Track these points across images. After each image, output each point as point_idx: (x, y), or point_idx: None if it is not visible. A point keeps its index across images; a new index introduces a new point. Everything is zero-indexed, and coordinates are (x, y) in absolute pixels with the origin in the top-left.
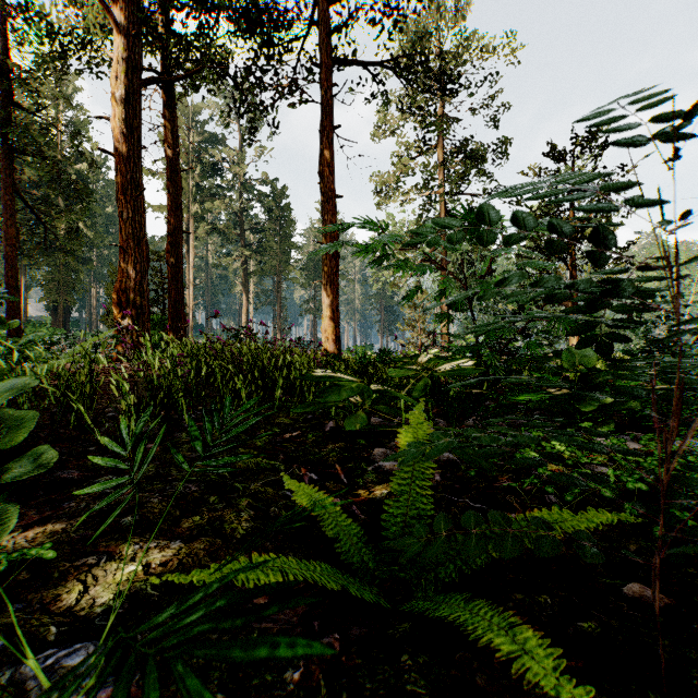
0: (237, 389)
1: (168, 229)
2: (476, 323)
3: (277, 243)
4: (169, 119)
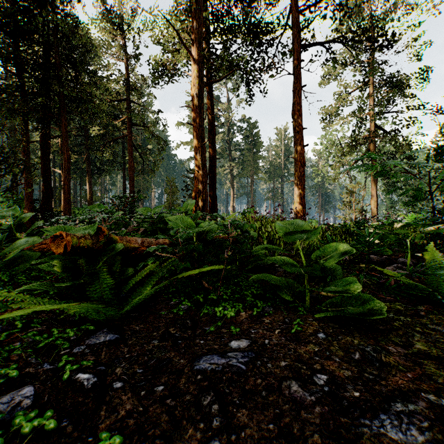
0: None
1: (209, 158)
2: (433, 206)
3: (251, 157)
4: (210, 99)
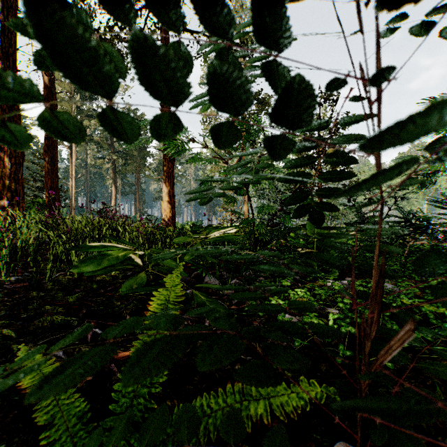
0: (70, 254)
1: (45, 135)
2: (251, 203)
3: (137, 152)
4: None
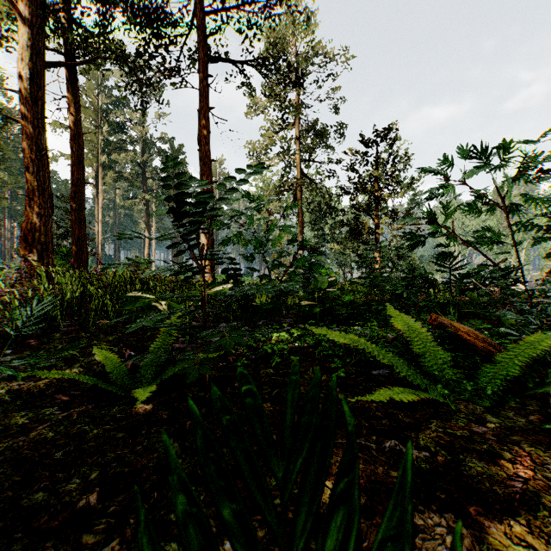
0: (107, 305)
1: (72, 180)
2: (265, 261)
3: (175, 190)
4: (73, 92)
